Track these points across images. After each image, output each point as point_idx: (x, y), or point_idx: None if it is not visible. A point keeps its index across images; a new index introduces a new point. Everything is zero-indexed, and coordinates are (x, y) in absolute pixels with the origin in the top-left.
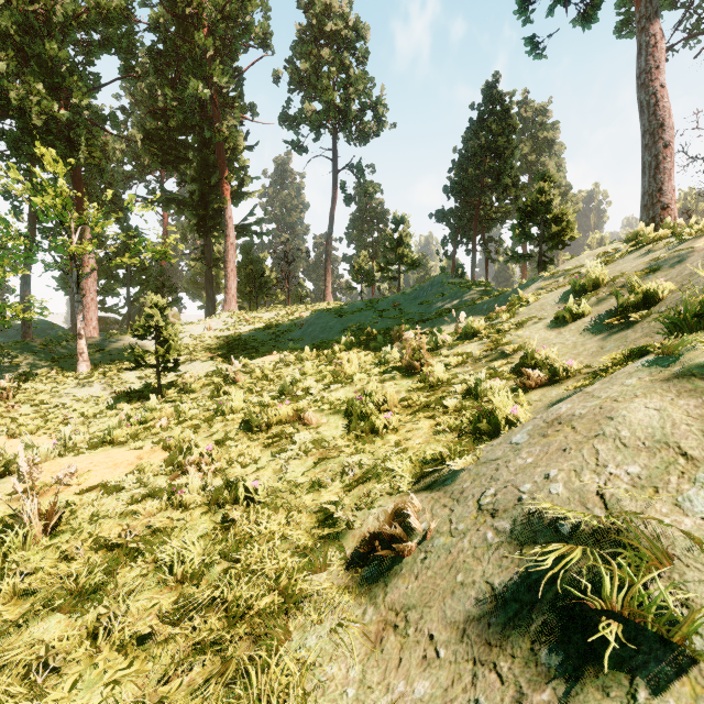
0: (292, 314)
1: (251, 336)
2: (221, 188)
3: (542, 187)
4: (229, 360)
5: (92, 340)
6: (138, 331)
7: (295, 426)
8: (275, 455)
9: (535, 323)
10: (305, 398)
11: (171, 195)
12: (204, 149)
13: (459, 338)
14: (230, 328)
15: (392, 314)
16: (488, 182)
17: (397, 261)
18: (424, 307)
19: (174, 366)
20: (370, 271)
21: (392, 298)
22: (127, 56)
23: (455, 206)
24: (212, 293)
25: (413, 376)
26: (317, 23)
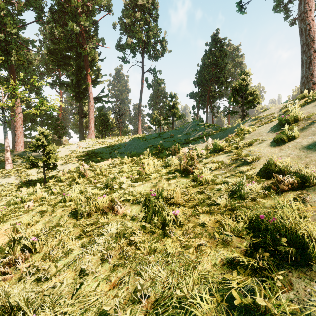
0: (121, 140)
1: (100, 150)
2: (86, 78)
3: (244, 78)
4: (86, 163)
5: (17, 152)
6: (31, 148)
7: (108, 214)
8: (84, 248)
9: (259, 143)
10: (118, 191)
11: (62, 81)
12: (78, 59)
13: (210, 152)
14: (90, 146)
15: (170, 139)
16: (214, 79)
17: (172, 115)
18: (186, 136)
19: (54, 167)
20: (159, 120)
21: (170, 132)
22: (38, 11)
23: (198, 91)
24: (83, 129)
25: (187, 176)
26: (134, 0)
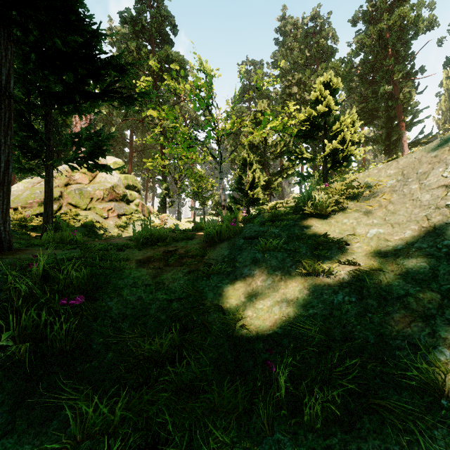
0: None
1: None
2: (398, 127)
3: None
4: None
5: None
6: None
7: None
8: None
9: None
10: None
11: (368, 138)
12: (388, 108)
13: None
14: None
15: None
16: None
17: None
18: None
19: None
20: None
21: None
22: (348, 84)
23: None
24: None
25: None
26: None
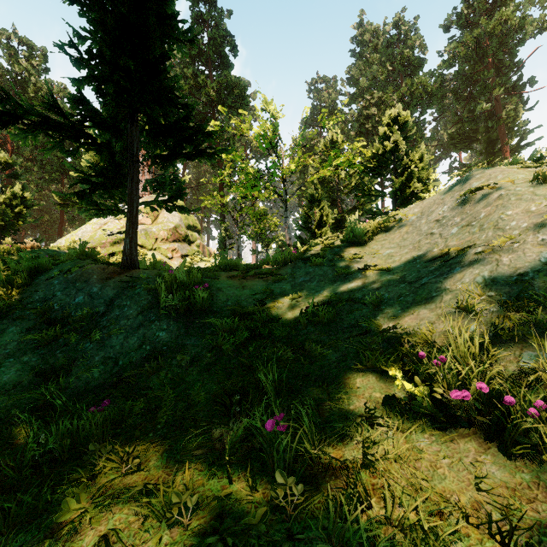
0: None
1: None
2: (501, 152)
3: None
4: None
5: None
6: None
7: None
8: None
9: None
10: None
11: (465, 165)
12: (488, 129)
13: None
14: None
15: None
16: None
17: None
18: None
19: None
20: None
21: None
22: (439, 101)
23: None
24: None
25: None
26: None
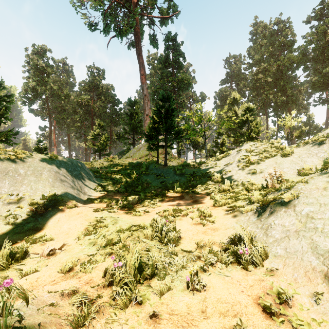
0: None
1: None
2: None
3: None
4: None
5: None
6: None
7: None
8: None
9: None
10: None
11: (324, 100)
12: None
13: None
14: None
15: None
16: None
17: None
18: None
19: None
20: None
21: None
22: (304, 64)
23: None
24: None
25: None
26: None
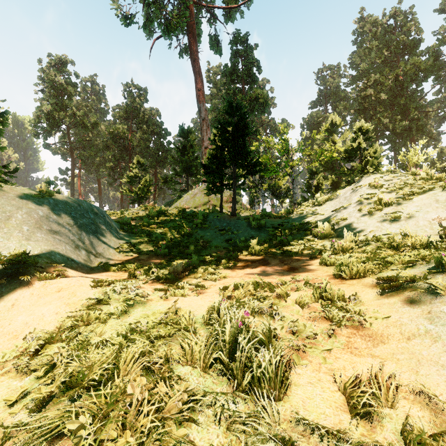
0: None
1: None
2: None
3: None
4: None
5: None
6: None
7: None
8: None
9: None
10: None
11: None
12: None
13: None
14: None
15: None
16: None
17: None
18: None
19: None
20: None
21: None
22: (436, 73)
23: None
24: None
25: None
26: None
